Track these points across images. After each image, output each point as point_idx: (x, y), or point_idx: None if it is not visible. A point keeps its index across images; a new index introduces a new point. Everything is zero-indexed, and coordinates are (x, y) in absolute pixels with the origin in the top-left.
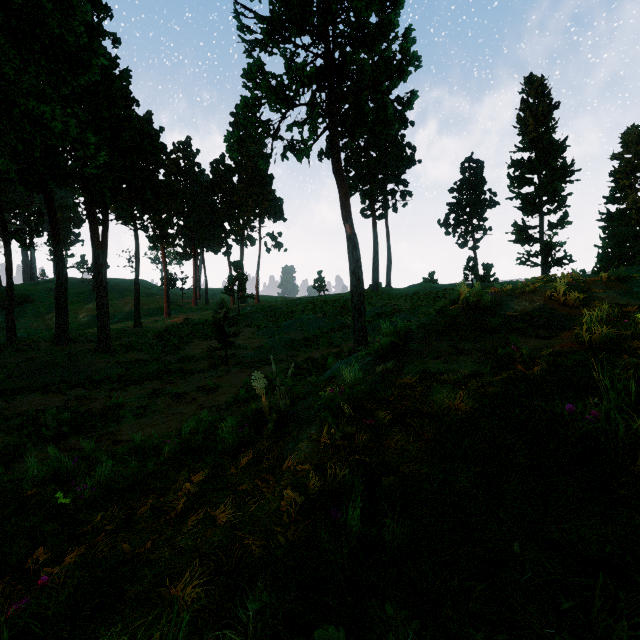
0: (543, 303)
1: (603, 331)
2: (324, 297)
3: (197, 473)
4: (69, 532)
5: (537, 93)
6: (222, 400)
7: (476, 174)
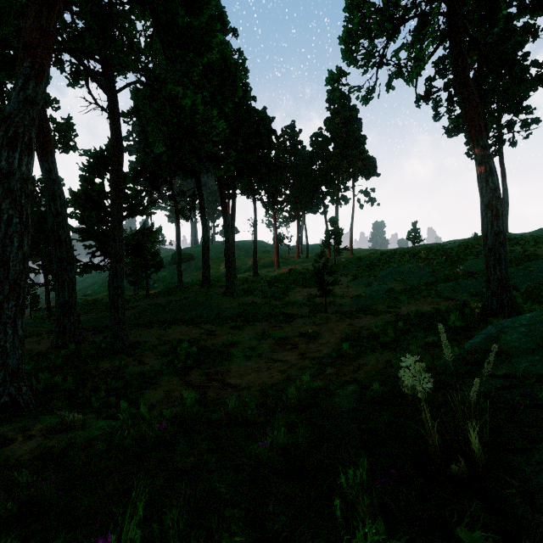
0: None
1: None
2: (422, 247)
3: None
4: None
5: None
6: (323, 351)
7: None
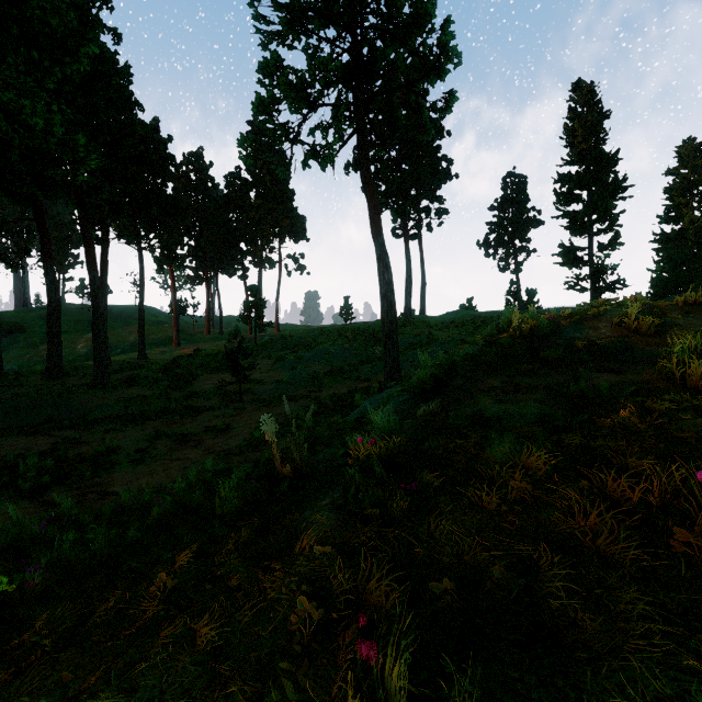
0: (610, 330)
1: (700, 364)
2: (351, 325)
3: (186, 548)
4: (2, 640)
5: (586, 101)
6: (233, 443)
7: (519, 190)
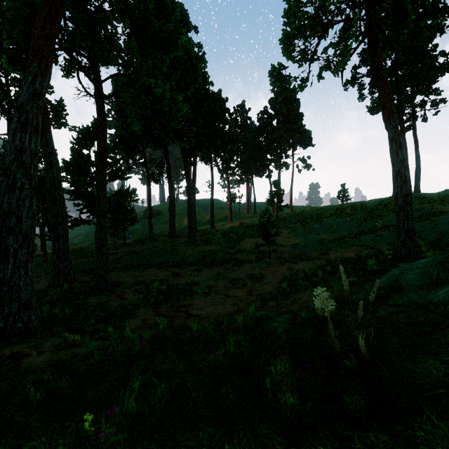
0: None
1: None
2: (349, 204)
3: None
4: None
5: None
6: (266, 289)
7: None
